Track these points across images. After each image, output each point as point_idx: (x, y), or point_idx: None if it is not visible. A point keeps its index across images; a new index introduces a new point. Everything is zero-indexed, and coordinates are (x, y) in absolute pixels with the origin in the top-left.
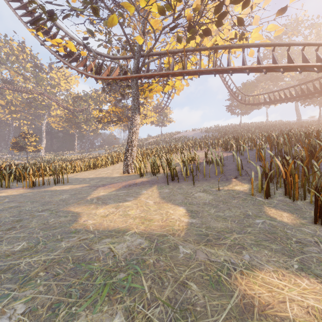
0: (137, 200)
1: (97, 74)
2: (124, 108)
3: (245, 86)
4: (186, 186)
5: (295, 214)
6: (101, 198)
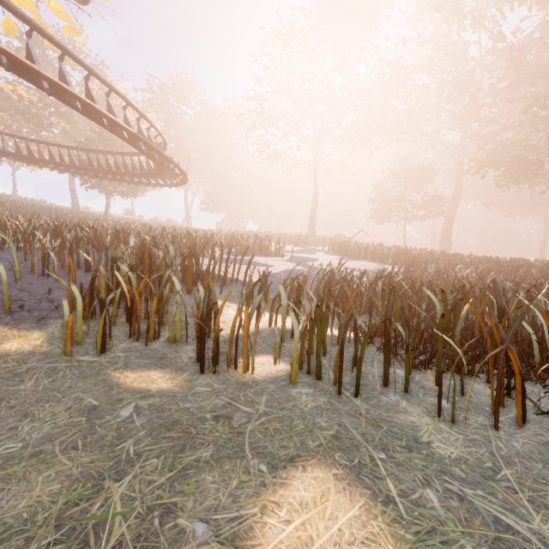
0: None
1: None
2: None
3: None
4: None
5: (166, 368)
6: None
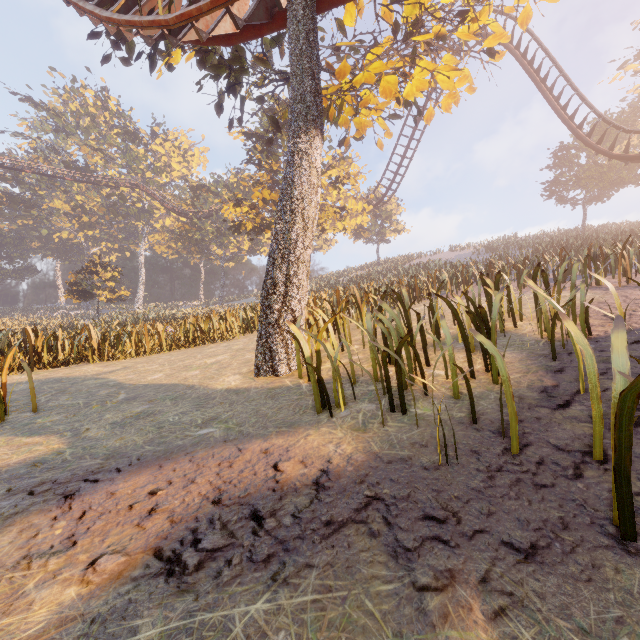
0: None
1: None
2: None
3: (599, 126)
4: None
5: None
6: None
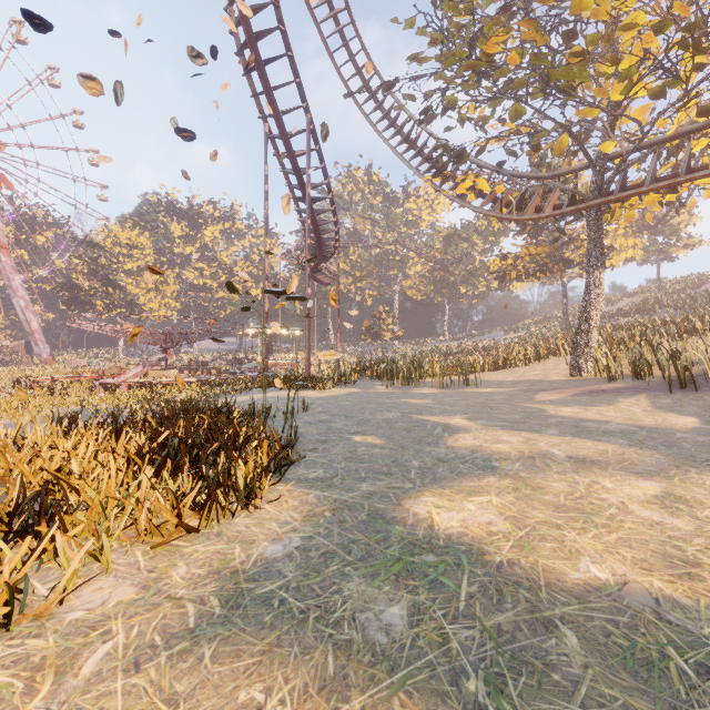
0: (612, 407)
1: (517, 209)
2: (554, 244)
3: None
4: None
5: None
6: (556, 402)
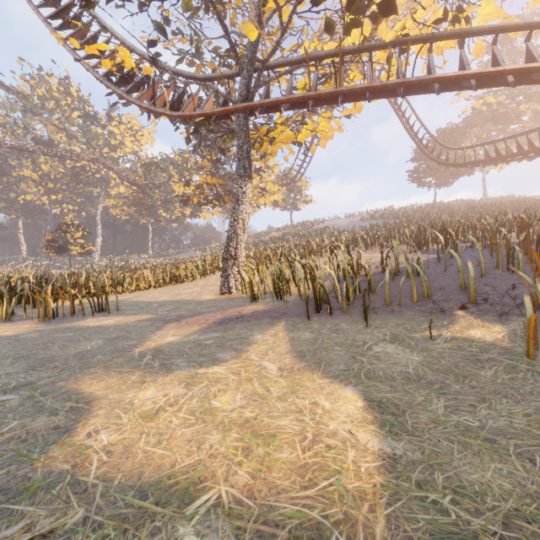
0: (240, 360)
1: (175, 111)
2: (226, 178)
3: (443, 134)
4: (349, 325)
5: None
6: (163, 353)
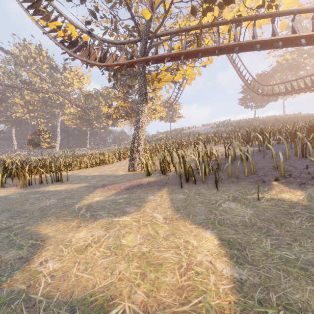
0: (139, 212)
1: (102, 62)
2: (132, 103)
3: (260, 77)
4: (206, 190)
5: None
6: (93, 207)
